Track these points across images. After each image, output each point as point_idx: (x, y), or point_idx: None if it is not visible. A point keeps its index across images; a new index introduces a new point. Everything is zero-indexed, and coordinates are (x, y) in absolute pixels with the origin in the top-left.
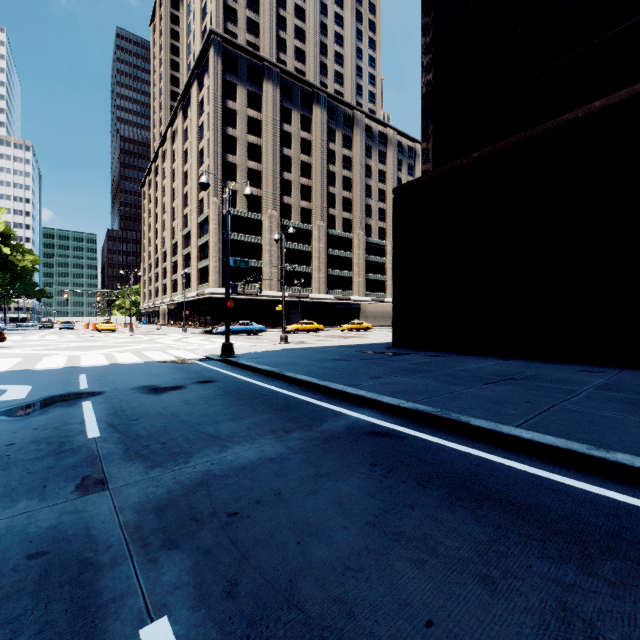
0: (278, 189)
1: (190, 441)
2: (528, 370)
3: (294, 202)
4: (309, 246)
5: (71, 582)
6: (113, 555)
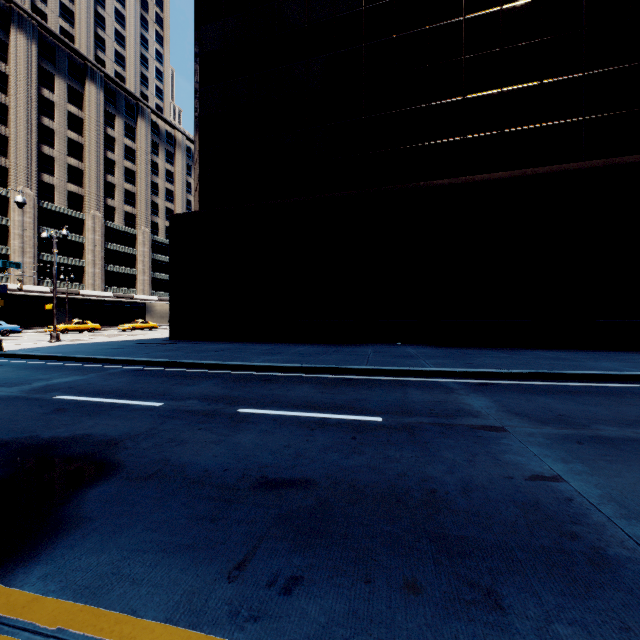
0: (35, 164)
1: (24, 381)
2: (243, 346)
3: (59, 183)
4: (80, 236)
5: (16, 398)
6: (26, 395)
